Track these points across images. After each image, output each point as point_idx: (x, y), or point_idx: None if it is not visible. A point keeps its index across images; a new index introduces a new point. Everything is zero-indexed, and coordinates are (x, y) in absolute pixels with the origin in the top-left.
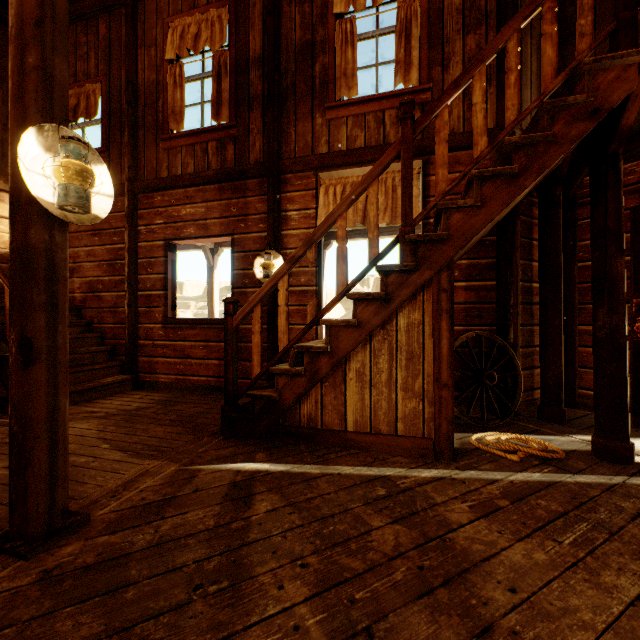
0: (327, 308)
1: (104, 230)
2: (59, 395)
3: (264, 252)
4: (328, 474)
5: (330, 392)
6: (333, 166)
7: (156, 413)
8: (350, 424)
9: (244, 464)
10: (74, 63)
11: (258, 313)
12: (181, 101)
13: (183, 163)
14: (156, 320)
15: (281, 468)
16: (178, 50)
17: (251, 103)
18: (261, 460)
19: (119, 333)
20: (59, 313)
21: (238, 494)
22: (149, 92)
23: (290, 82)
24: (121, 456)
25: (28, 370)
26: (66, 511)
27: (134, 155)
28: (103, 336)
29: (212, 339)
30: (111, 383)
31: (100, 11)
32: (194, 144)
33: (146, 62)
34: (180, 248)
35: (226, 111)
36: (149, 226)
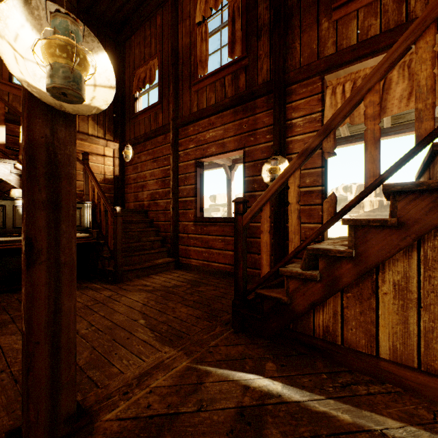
0: (350, 205)
1: (159, 157)
2: (62, 297)
3: (271, 158)
4: (365, 430)
5: (354, 305)
6: (341, 64)
7: (185, 292)
8: (384, 350)
9: (252, 376)
10: (143, 50)
11: (267, 212)
12: (206, 51)
13: (207, 98)
14: (189, 219)
15: (296, 396)
16: (203, 12)
17: (259, 33)
18: (271, 374)
19: (167, 228)
20: (62, 212)
21: (245, 434)
22: (185, 53)
23: (295, 0)
24: (148, 336)
25: (29, 271)
26: (70, 417)
27: (176, 101)
28: (159, 230)
29: (228, 234)
30: (161, 263)
31: (157, 9)
32: (215, 82)
33: (183, 32)
34: (208, 168)
35: (239, 47)
36: (185, 150)
